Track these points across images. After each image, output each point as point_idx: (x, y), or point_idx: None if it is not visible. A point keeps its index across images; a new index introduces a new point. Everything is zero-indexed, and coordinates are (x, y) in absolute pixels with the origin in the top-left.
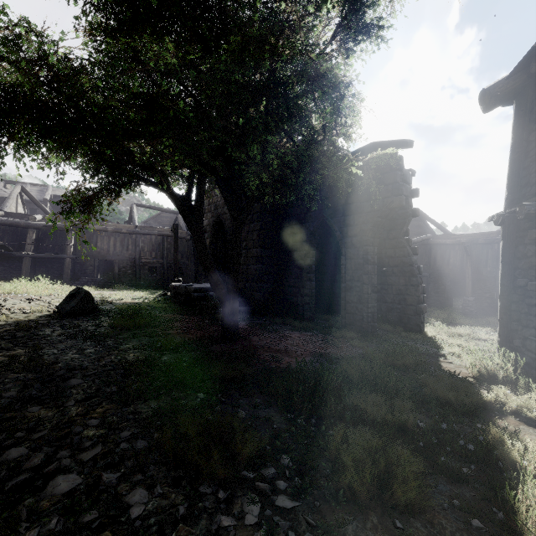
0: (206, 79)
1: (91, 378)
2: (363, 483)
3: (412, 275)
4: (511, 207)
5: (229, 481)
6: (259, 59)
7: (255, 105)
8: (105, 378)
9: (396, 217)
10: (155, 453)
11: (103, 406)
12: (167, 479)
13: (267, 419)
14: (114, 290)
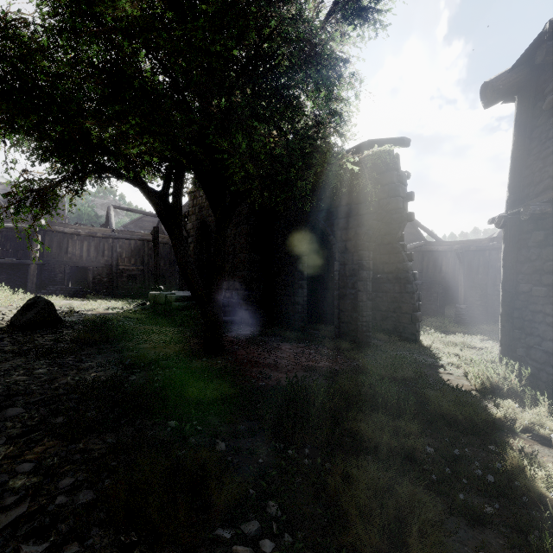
0: (180, 48)
1: (36, 405)
2: (370, 538)
3: (407, 282)
4: (513, 208)
5: (198, 546)
6: (243, 26)
7: (241, 91)
8: (54, 405)
9: (391, 221)
10: (101, 509)
11: (44, 443)
12: (114, 548)
13: (251, 451)
14: (86, 299)
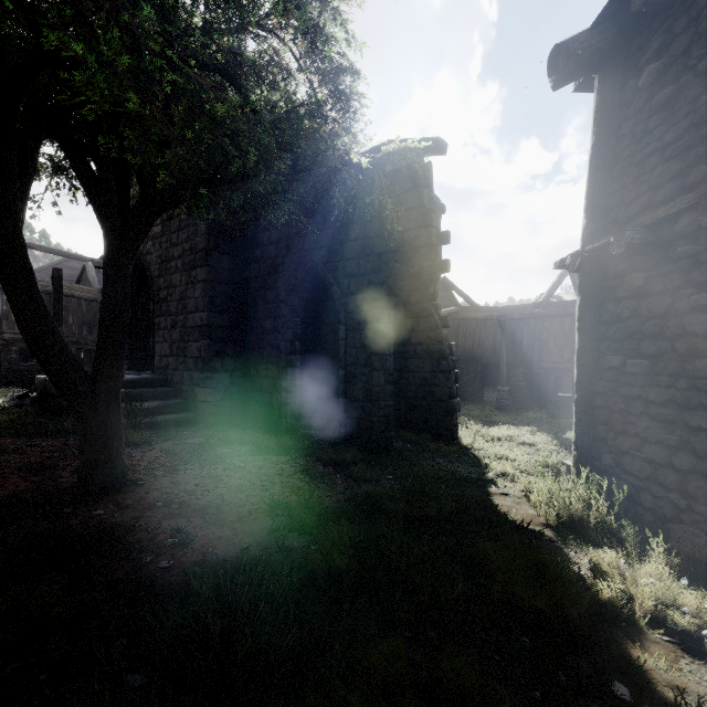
0: None
1: None
2: None
3: (442, 357)
4: (593, 241)
5: None
6: None
7: None
8: None
9: (420, 271)
10: None
11: None
12: None
13: None
14: None
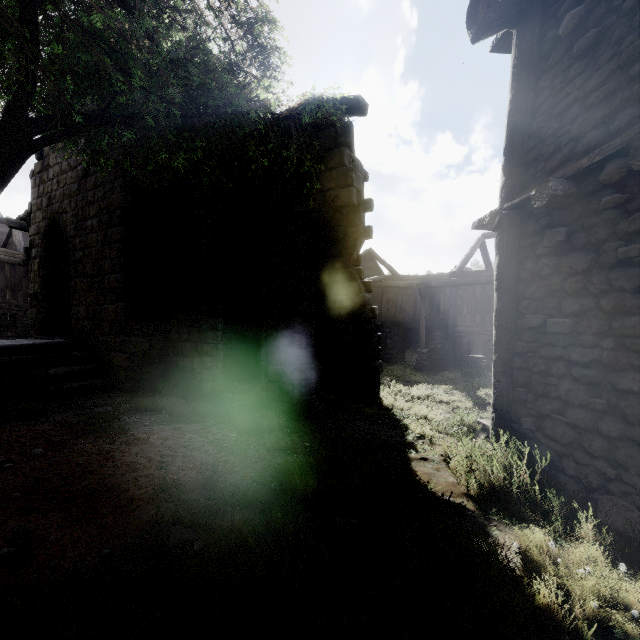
0: None
1: None
2: None
3: (365, 321)
4: (512, 198)
5: None
6: None
7: None
8: None
9: (344, 237)
10: None
11: None
12: None
13: None
14: None
